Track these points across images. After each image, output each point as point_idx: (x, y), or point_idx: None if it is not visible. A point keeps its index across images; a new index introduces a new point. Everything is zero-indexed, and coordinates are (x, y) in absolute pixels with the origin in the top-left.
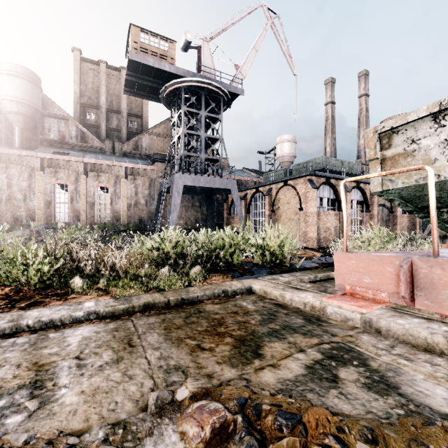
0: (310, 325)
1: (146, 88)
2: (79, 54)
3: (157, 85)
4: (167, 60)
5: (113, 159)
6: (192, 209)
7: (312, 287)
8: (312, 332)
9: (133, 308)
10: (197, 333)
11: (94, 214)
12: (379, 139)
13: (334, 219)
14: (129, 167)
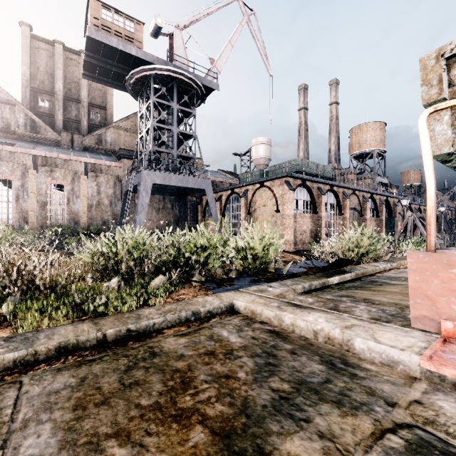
0: (338, 376)
1: (110, 74)
2: (29, 31)
3: (123, 70)
4: (134, 43)
5: (70, 154)
6: (163, 211)
7: (316, 302)
8: (350, 398)
9: (35, 355)
10: (136, 417)
11: (46, 215)
12: (446, 68)
13: (310, 222)
14: (90, 163)
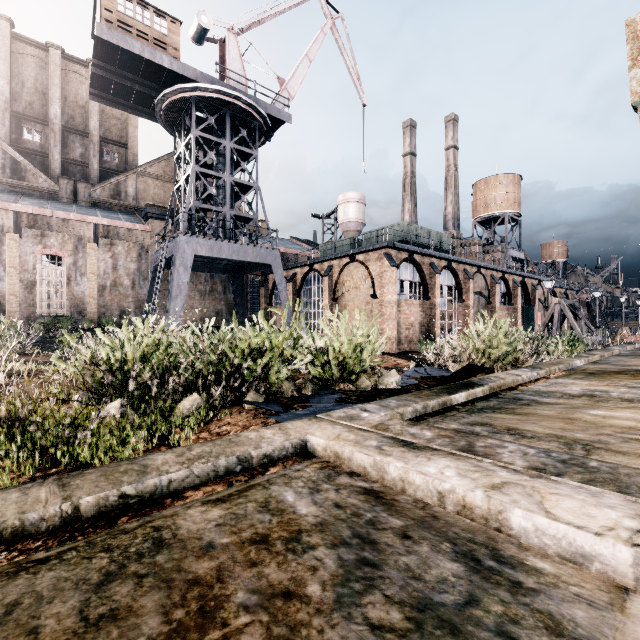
0: (489, 589)
1: (131, 94)
2: (8, 27)
3: (150, 90)
4: (166, 50)
5: (72, 211)
6: (211, 296)
7: (438, 438)
8: None
9: None
10: None
11: (34, 301)
12: None
13: (420, 311)
14: (102, 224)
